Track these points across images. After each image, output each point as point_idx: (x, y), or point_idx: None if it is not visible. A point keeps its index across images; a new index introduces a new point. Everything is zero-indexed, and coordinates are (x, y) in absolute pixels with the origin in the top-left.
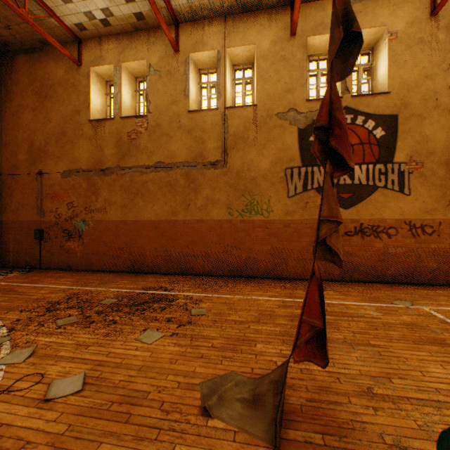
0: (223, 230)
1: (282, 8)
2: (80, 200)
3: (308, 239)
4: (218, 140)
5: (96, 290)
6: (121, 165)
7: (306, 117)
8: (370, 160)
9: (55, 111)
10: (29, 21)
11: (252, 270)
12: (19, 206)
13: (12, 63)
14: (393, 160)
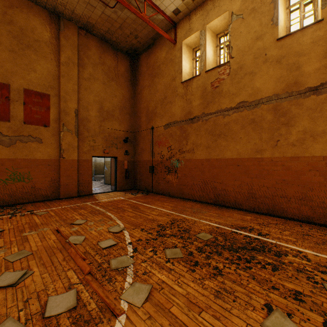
0: None
1: None
2: (175, 144)
3: None
4: (322, 58)
5: (190, 218)
6: (205, 112)
7: None
8: None
9: (160, 83)
10: (146, 20)
11: None
12: (141, 151)
13: (138, 61)
14: None
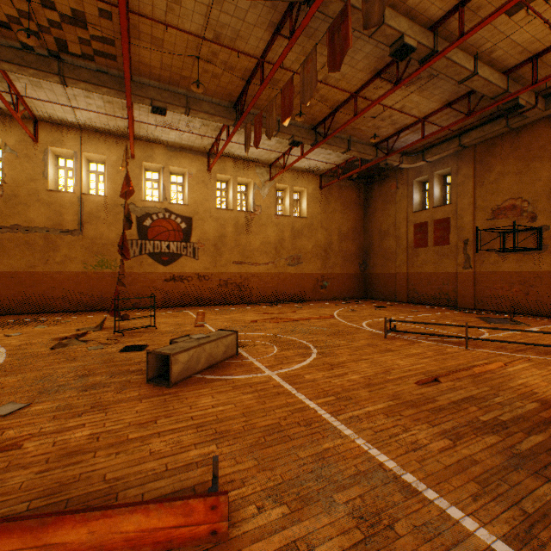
0: (80, 279)
1: (126, 139)
2: None
3: (143, 284)
4: (76, 215)
5: None
6: None
7: (142, 210)
8: (179, 240)
9: None
10: None
11: (104, 305)
12: None
13: None
14: (191, 241)
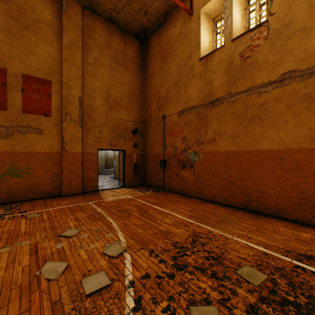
0: None
1: None
2: (191, 134)
3: None
4: None
5: (218, 233)
6: (231, 92)
7: None
8: None
9: (173, 64)
10: None
11: None
12: (151, 143)
13: (148, 44)
14: None
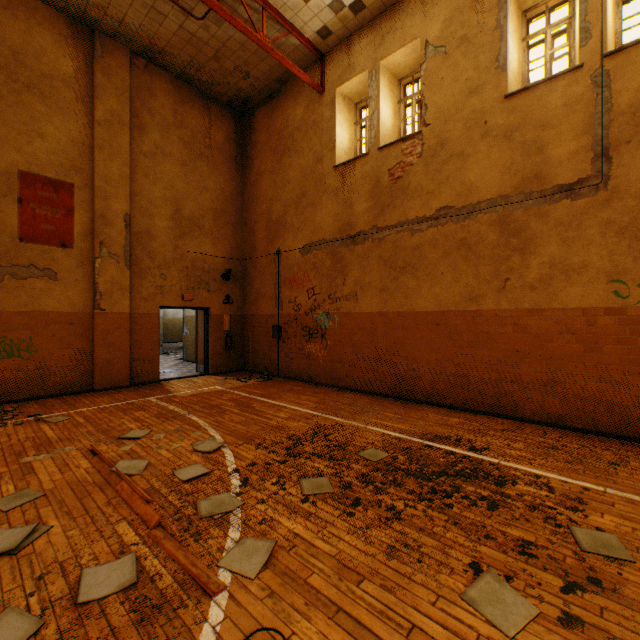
0: (595, 330)
1: None
2: (322, 285)
3: None
4: (581, 134)
5: (349, 424)
6: (378, 225)
7: None
8: None
9: (294, 167)
10: (267, 47)
11: None
12: (257, 296)
13: (251, 123)
14: None
